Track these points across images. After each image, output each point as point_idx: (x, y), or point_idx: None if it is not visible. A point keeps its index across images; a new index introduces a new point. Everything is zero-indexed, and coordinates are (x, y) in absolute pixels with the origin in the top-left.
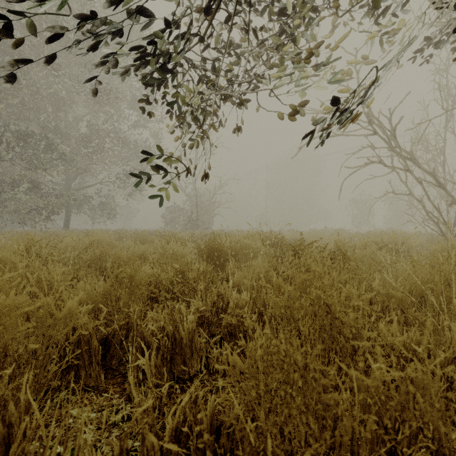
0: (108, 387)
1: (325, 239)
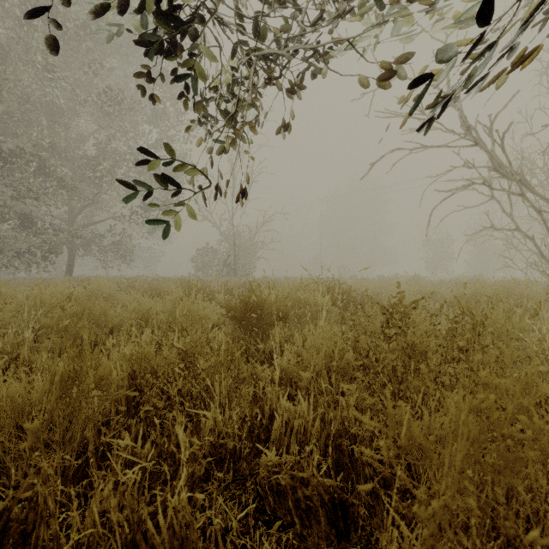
0: None
1: (400, 289)
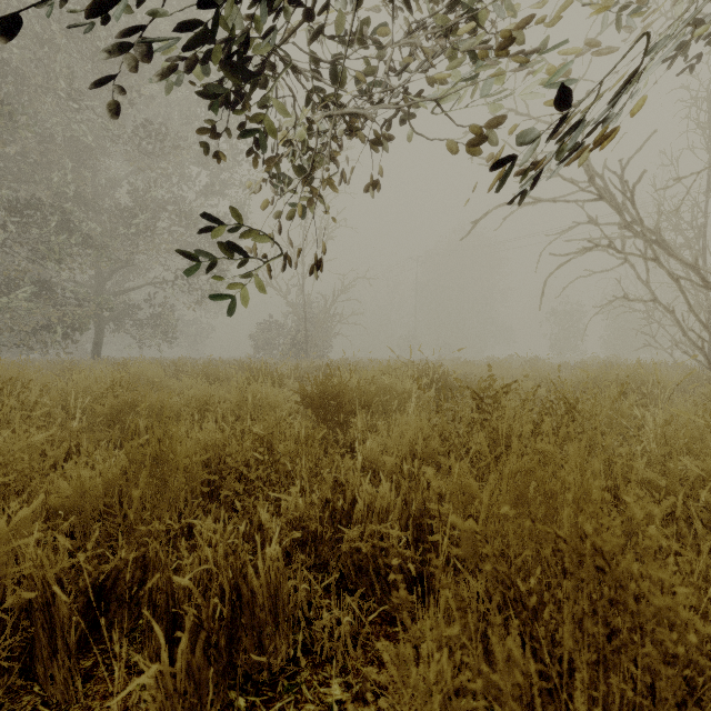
0: (91, 707)
1: (512, 374)
